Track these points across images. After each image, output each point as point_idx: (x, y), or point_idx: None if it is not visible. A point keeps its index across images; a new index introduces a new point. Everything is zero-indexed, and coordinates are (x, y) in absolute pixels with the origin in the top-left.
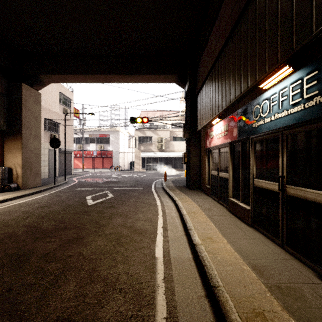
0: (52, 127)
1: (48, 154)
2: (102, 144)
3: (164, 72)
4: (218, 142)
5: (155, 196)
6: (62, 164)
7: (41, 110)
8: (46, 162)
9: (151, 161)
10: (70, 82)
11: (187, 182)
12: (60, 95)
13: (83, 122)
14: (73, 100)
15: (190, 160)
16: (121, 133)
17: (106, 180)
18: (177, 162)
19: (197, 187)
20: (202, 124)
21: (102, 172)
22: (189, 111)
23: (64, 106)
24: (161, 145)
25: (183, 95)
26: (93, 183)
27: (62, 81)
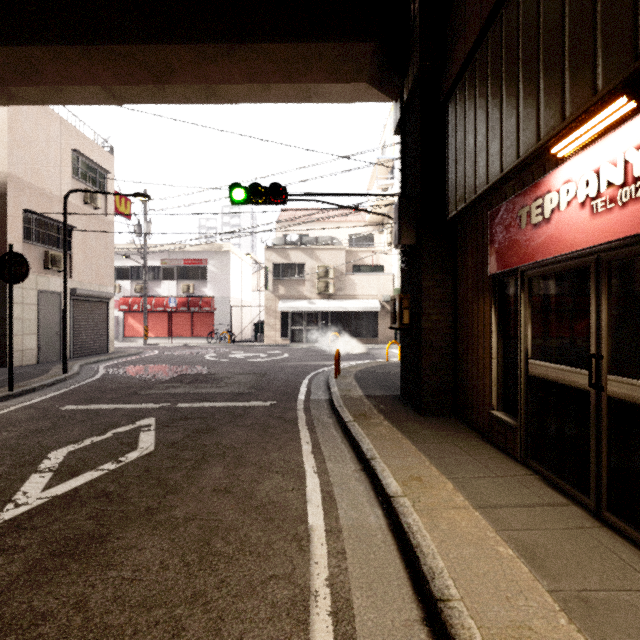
0: (48, 233)
1: (35, 302)
2: (191, 282)
3: (335, 31)
4: (603, 230)
5: (305, 450)
6: (79, 328)
7: (13, 188)
8: (30, 323)
9: (303, 321)
10: (50, 80)
11: (408, 387)
12: (76, 158)
13: (146, 229)
14: (113, 175)
15: (422, 319)
16: (235, 257)
17: (181, 372)
18: (362, 324)
19: (447, 409)
20: (473, 186)
21: (188, 347)
22: (420, 157)
23: (88, 187)
24: (326, 283)
25: (394, 122)
26: (137, 382)
27: (25, 78)
